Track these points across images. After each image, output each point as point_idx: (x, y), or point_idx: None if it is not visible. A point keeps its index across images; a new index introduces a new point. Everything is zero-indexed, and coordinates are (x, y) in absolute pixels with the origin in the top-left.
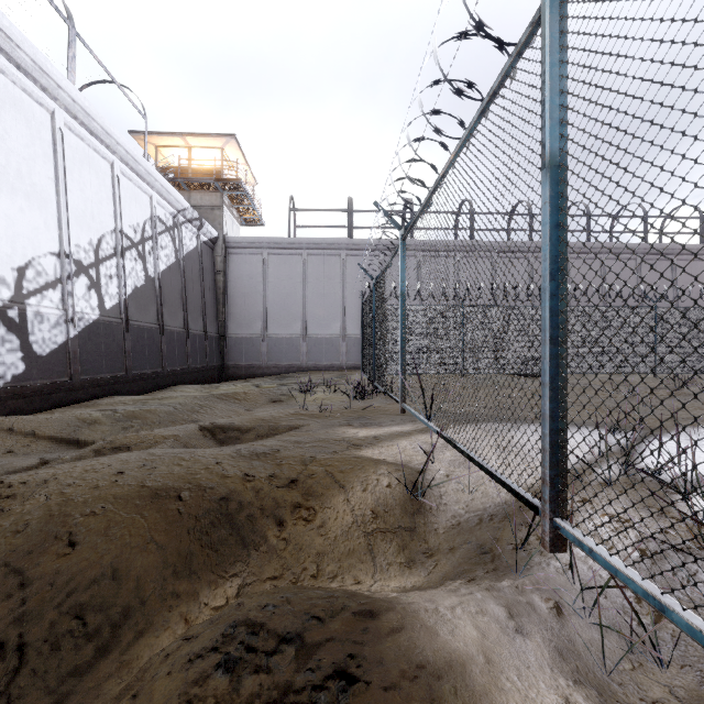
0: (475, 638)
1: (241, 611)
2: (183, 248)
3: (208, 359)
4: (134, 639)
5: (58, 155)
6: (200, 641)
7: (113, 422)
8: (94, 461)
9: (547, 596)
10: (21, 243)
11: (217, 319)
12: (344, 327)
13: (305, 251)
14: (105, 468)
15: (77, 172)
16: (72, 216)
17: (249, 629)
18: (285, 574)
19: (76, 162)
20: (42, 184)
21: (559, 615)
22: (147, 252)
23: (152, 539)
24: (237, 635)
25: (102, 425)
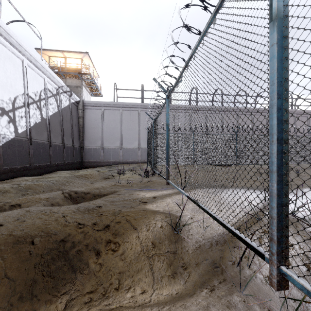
0: None
1: None
2: (61, 104)
3: (74, 158)
4: None
5: None
6: None
7: (17, 191)
8: None
9: (262, 305)
10: None
11: (79, 139)
12: (140, 143)
13: (121, 108)
14: None
15: (2, 62)
16: None
17: None
18: (98, 289)
19: (1, 57)
20: None
21: None
22: (42, 106)
23: (6, 275)
24: None
25: (10, 192)
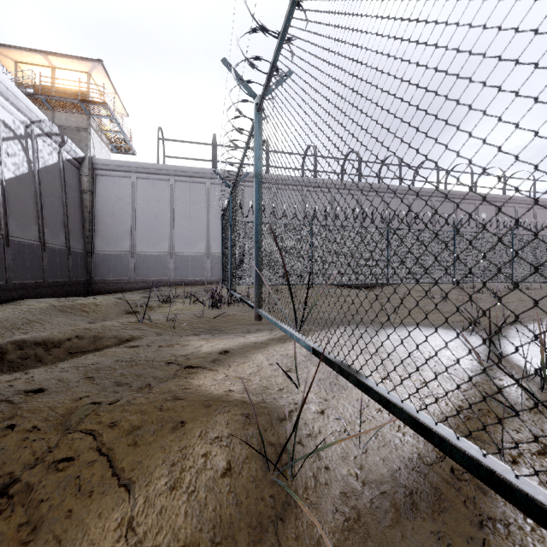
0: None
1: None
2: (38, 160)
3: (71, 273)
4: None
5: None
6: None
7: None
8: None
9: None
10: None
11: (83, 236)
12: (209, 246)
13: (172, 177)
14: None
15: None
16: None
17: None
18: None
19: None
20: None
21: None
22: None
23: None
24: None
25: None
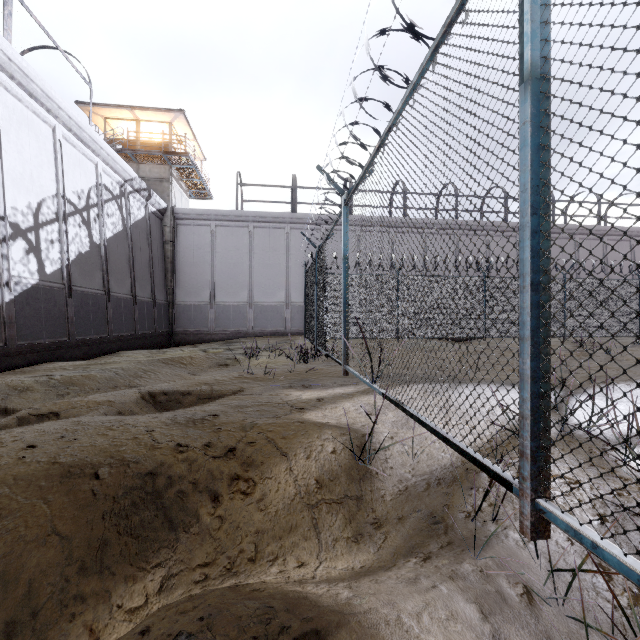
0: None
1: None
2: (130, 216)
3: (156, 325)
4: None
5: None
6: None
7: (48, 389)
8: (5, 433)
9: (514, 579)
10: None
11: (165, 287)
12: (289, 295)
13: (251, 223)
14: (15, 441)
15: (14, 133)
16: (7, 177)
17: None
18: (218, 560)
19: (13, 123)
20: None
21: (531, 603)
22: (93, 219)
23: (54, 530)
24: None
25: (35, 391)
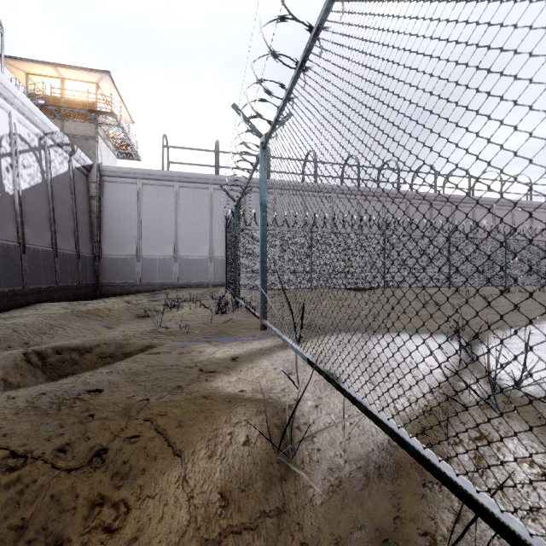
0: None
1: None
2: (51, 170)
3: (80, 277)
4: None
5: None
6: None
7: None
8: None
9: None
10: None
11: (91, 241)
12: (212, 250)
13: (177, 183)
14: None
15: None
16: None
17: None
18: None
19: None
20: None
21: None
22: (4, 168)
23: None
24: None
25: None
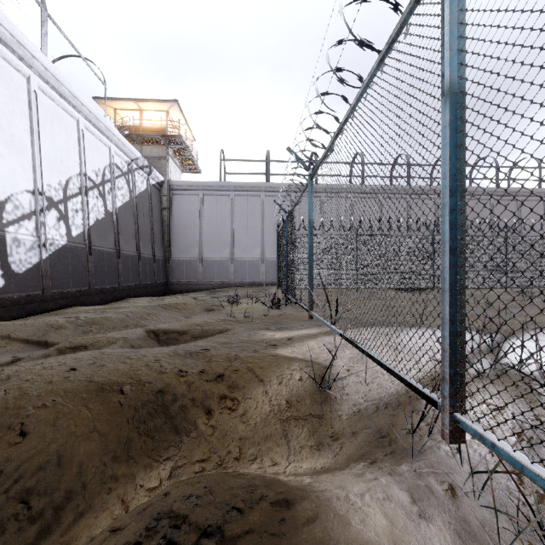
0: (385, 527)
1: (166, 501)
2: (135, 189)
3: (156, 277)
4: (75, 521)
5: (33, 112)
6: (125, 535)
7: (76, 327)
8: (52, 359)
9: (441, 479)
10: (1, 182)
11: (163, 246)
12: (263, 252)
13: (232, 192)
14: (60, 365)
15: (49, 126)
16: (44, 161)
17: (172, 522)
18: (212, 457)
19: (48, 118)
20: (19, 135)
21: (453, 497)
22: (107, 192)
23: (95, 428)
24: (160, 528)
25: (67, 329)
